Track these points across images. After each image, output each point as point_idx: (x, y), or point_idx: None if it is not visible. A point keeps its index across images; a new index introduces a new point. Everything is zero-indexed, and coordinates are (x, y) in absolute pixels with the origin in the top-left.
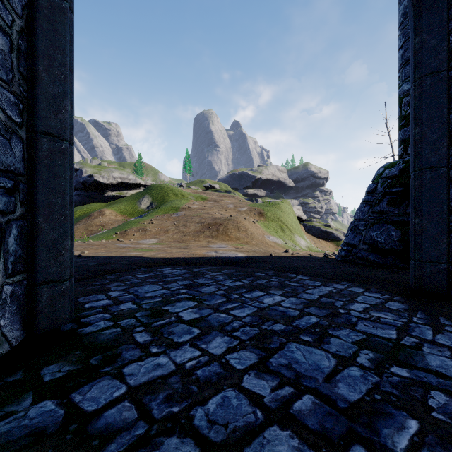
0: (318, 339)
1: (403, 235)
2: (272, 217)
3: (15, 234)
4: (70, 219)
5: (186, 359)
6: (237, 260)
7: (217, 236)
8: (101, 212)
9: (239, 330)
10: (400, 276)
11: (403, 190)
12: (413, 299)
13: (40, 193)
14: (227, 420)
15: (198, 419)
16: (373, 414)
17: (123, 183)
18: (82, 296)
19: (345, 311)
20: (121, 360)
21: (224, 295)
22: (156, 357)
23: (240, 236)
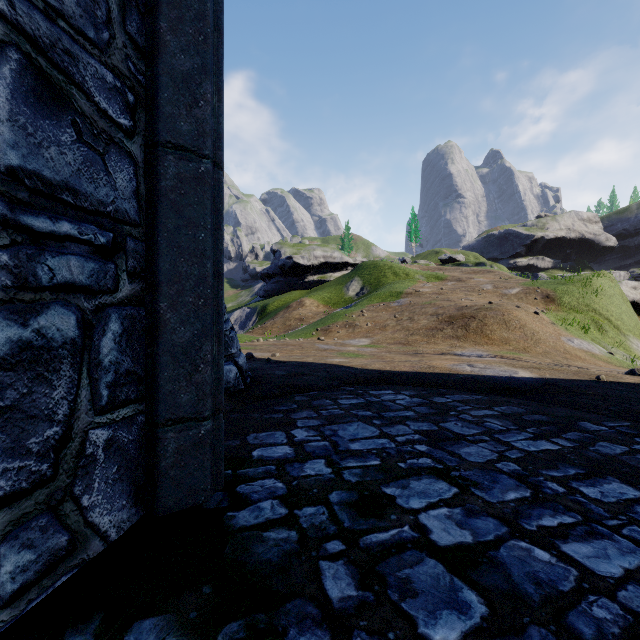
0: None
1: None
2: (573, 304)
3: (117, 331)
4: (217, 306)
5: None
6: (520, 386)
7: (465, 336)
8: (300, 303)
9: None
10: None
11: None
12: None
13: (163, 256)
14: None
15: None
16: None
17: (326, 264)
18: (254, 432)
19: None
20: None
21: (522, 478)
22: None
23: (510, 337)
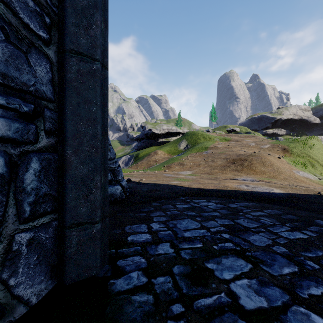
0: None
1: None
2: (298, 153)
3: (37, 168)
4: (104, 152)
5: None
6: (276, 198)
7: (242, 170)
8: (155, 152)
9: None
10: None
11: None
12: None
13: (69, 121)
14: None
15: None
16: None
17: (168, 133)
18: (129, 224)
19: None
20: None
21: (290, 257)
22: None
23: (265, 170)
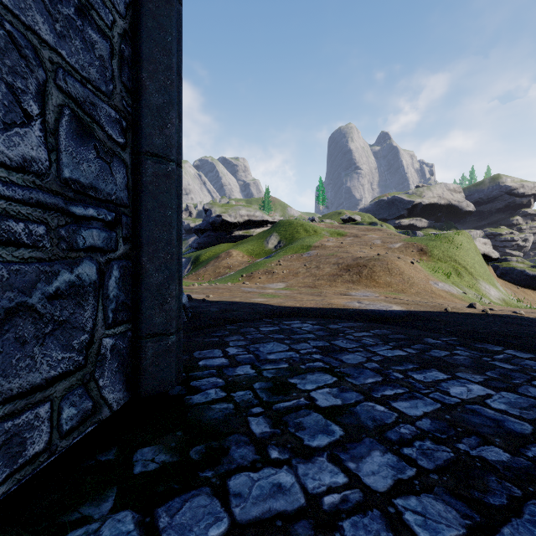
0: None
1: None
2: (440, 256)
3: (117, 276)
4: (178, 259)
5: (322, 487)
6: (392, 316)
7: (359, 281)
8: (228, 254)
9: (412, 443)
10: None
11: None
12: None
13: (144, 227)
14: None
15: None
16: None
17: (250, 222)
18: (198, 350)
19: None
20: (228, 462)
21: (378, 371)
22: (276, 468)
23: (392, 281)
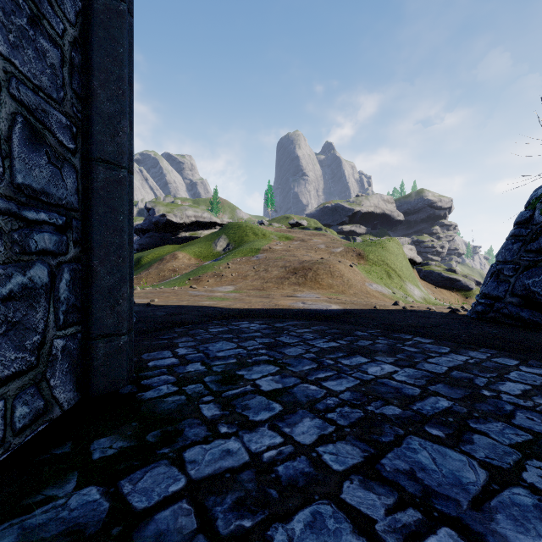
0: (453, 434)
1: None
2: (375, 260)
3: (68, 279)
4: (130, 262)
5: (263, 447)
6: (330, 314)
7: (304, 283)
8: (174, 256)
9: (334, 410)
10: None
11: None
12: None
13: (95, 231)
14: None
15: None
16: None
17: (197, 223)
18: (147, 353)
19: (491, 393)
20: (183, 440)
21: (315, 360)
22: (225, 439)
23: (334, 283)
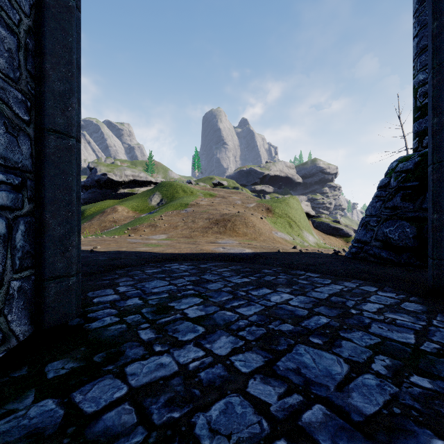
0: (328, 341)
1: (419, 232)
2: (280, 213)
3: (23, 230)
4: (78, 216)
5: (189, 360)
6: (244, 257)
7: (224, 232)
8: (114, 209)
9: (244, 329)
10: (415, 275)
11: (419, 184)
12: (431, 300)
13: (47, 189)
14: (230, 430)
15: (200, 427)
16: (393, 431)
17: (134, 181)
18: (92, 291)
19: (357, 311)
20: (124, 358)
21: (231, 292)
22: (159, 356)
23: (248, 232)
